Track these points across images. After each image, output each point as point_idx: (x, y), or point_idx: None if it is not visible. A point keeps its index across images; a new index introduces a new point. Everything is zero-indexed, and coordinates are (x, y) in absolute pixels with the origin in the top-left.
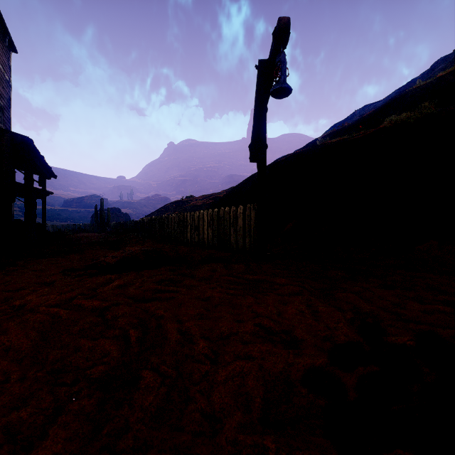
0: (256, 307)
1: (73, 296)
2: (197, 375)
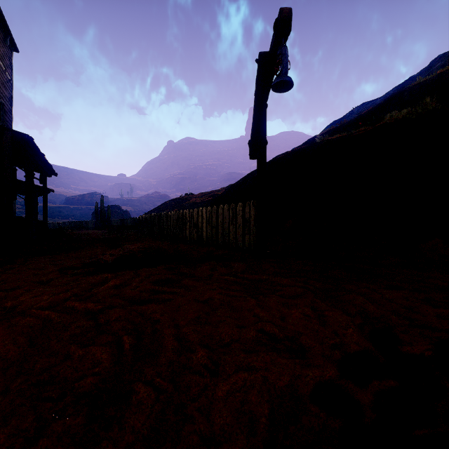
0: (258, 310)
1: (67, 297)
2: (196, 390)
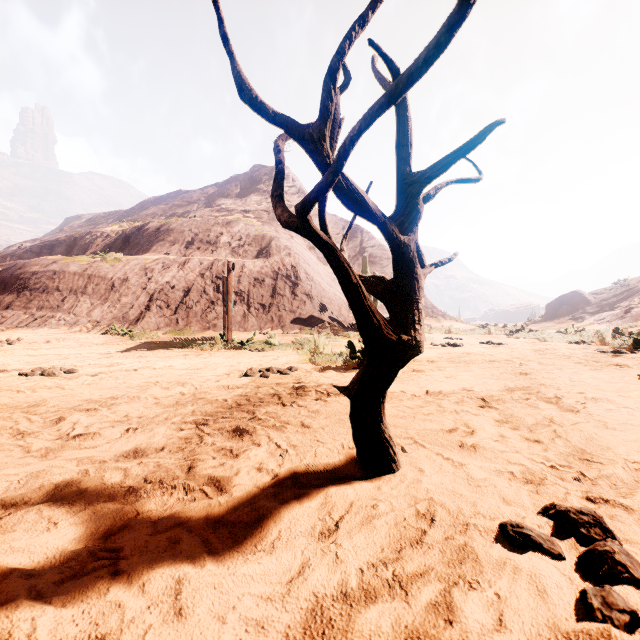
0: None
1: None
2: None
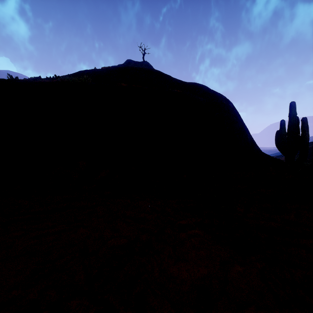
0: None
1: None
2: None
